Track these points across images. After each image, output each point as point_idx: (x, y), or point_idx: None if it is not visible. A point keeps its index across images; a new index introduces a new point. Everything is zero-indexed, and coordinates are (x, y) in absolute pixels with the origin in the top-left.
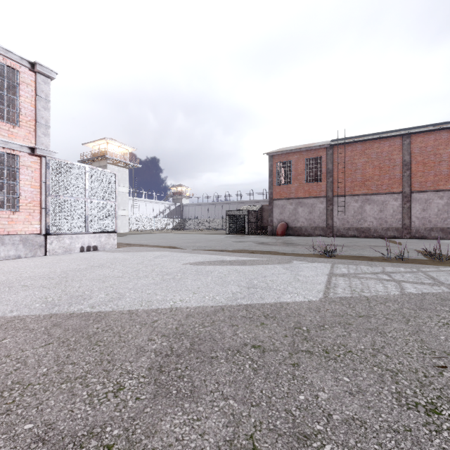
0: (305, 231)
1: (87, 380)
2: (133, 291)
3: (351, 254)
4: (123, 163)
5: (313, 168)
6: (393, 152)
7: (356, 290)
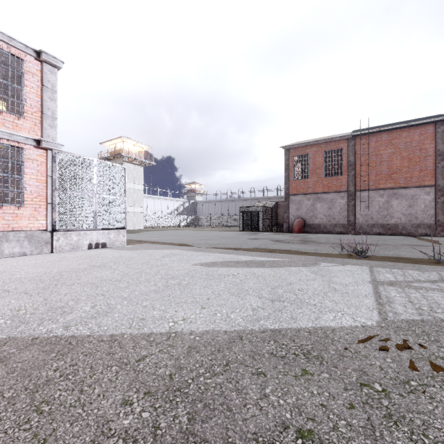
0: (324, 228)
1: None
2: (127, 302)
3: (386, 254)
4: (138, 161)
5: (333, 161)
6: (424, 142)
7: (423, 309)
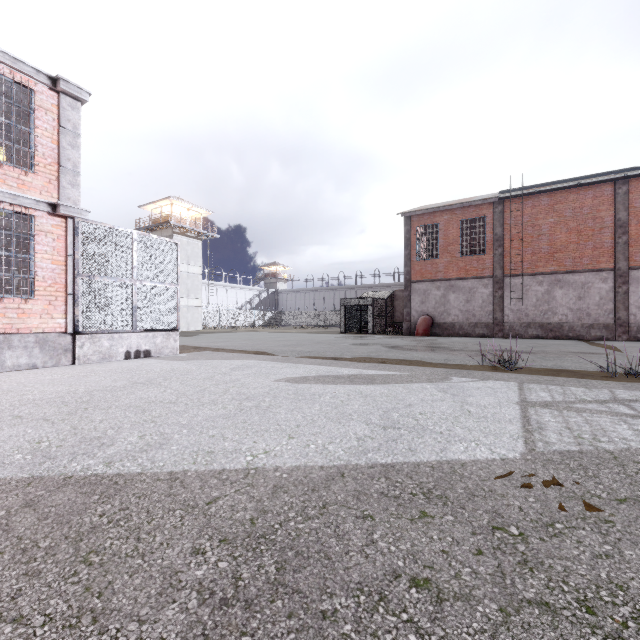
0: (460, 329)
1: None
2: (187, 430)
3: (543, 365)
4: (194, 232)
5: (473, 234)
6: (600, 207)
7: (583, 437)
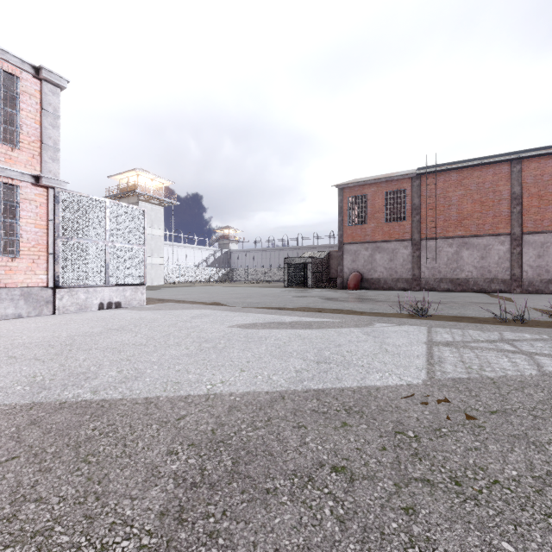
0: (384, 284)
1: (52, 538)
2: (157, 366)
3: (450, 313)
4: (157, 200)
5: (395, 203)
6: (498, 183)
7: (472, 368)
